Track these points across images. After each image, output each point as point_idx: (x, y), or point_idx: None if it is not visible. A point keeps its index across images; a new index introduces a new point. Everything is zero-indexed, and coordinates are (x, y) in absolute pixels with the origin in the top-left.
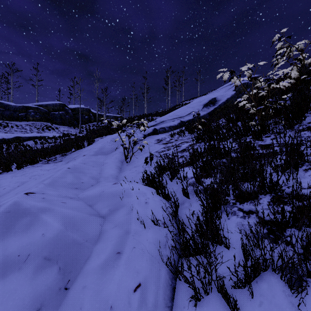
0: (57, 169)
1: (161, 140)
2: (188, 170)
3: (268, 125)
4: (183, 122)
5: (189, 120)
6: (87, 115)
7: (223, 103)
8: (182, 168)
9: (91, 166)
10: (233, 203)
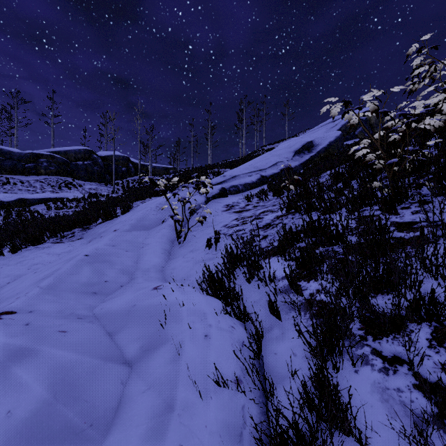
0: (70, 256)
1: (232, 206)
2: (277, 264)
3: (406, 188)
4: (265, 177)
5: (273, 174)
6: (125, 166)
7: (323, 149)
8: (267, 259)
9: (123, 251)
10: (361, 337)
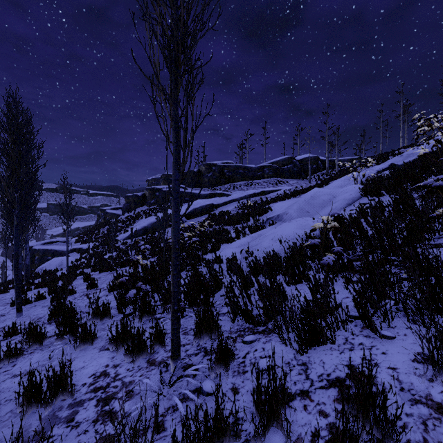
0: None
1: None
2: None
3: None
4: None
5: None
6: (315, 164)
7: None
8: None
9: None
10: None
